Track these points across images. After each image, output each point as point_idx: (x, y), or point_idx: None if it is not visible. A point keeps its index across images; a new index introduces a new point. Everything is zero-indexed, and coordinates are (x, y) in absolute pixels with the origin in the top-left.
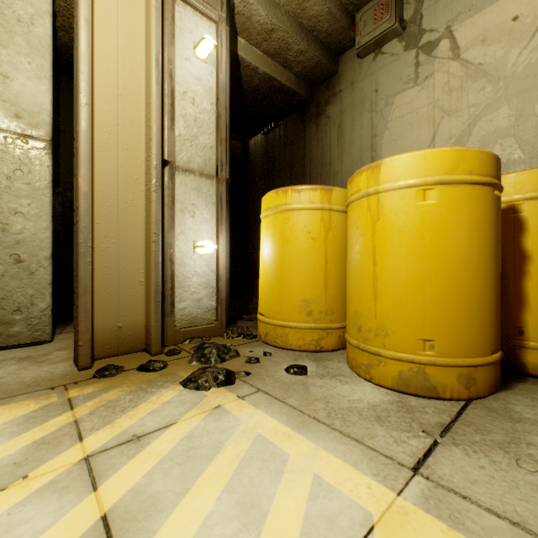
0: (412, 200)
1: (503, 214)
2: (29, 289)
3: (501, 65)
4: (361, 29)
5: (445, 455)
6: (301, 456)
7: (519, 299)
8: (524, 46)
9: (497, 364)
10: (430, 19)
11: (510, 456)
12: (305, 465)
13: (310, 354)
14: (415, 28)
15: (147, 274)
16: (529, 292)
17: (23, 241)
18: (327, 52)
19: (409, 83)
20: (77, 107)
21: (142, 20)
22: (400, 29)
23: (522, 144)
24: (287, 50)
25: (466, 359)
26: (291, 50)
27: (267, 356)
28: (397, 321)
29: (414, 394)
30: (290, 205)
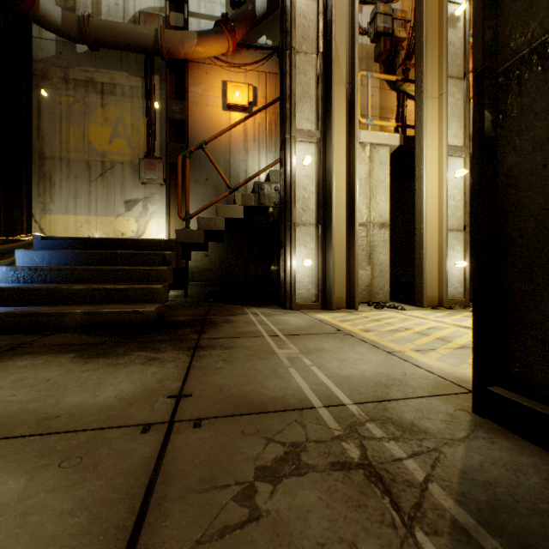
0: None
1: None
2: (383, 282)
3: None
4: None
5: None
6: None
7: None
8: None
9: None
10: None
11: None
12: None
13: None
14: None
15: (439, 276)
16: None
17: (382, 264)
18: None
19: None
20: (421, 219)
21: (436, 175)
22: None
23: None
24: None
25: None
26: None
27: None
28: None
29: None
30: None
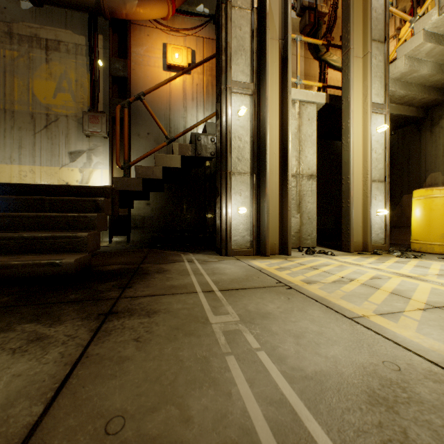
0: None
1: None
2: (311, 228)
3: None
4: None
5: None
6: None
7: None
8: None
9: None
10: None
11: None
12: None
13: None
14: None
15: (364, 223)
16: None
17: (310, 212)
18: (441, 91)
19: None
20: (348, 170)
21: (360, 130)
22: None
23: None
24: (412, 100)
25: None
26: (415, 99)
27: (423, 255)
28: None
29: None
30: (434, 195)
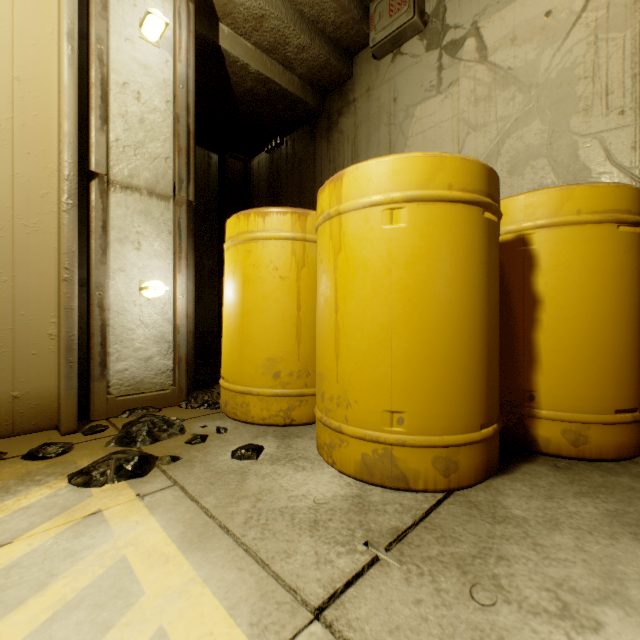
0: (377, 223)
1: (511, 247)
2: None
3: (533, 71)
4: (375, 22)
5: (377, 582)
6: (161, 594)
7: (529, 356)
8: (557, 47)
9: (489, 441)
10: (455, 13)
11: (467, 579)
12: (156, 611)
13: (280, 428)
14: (438, 23)
15: (59, 324)
16: (540, 347)
17: None
18: (337, 50)
19: (432, 91)
20: None
21: None
22: (421, 23)
23: (556, 166)
24: (285, 45)
25: (445, 436)
26: (290, 45)
27: (221, 432)
28: (360, 386)
29: (380, 485)
30: (253, 233)
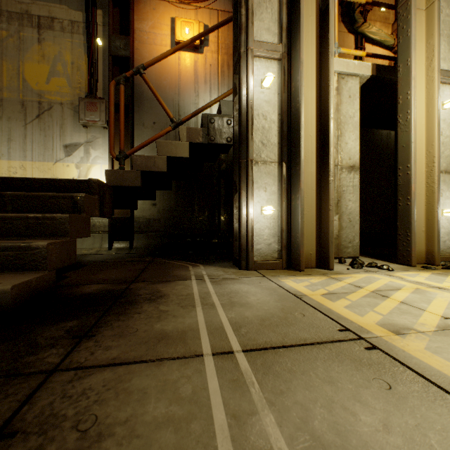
0: None
1: None
2: (352, 233)
3: None
4: None
5: None
6: None
7: None
8: None
9: None
10: None
11: None
12: None
13: None
14: None
15: (428, 227)
16: None
17: (351, 212)
18: None
19: None
20: (408, 156)
21: (423, 104)
22: None
23: None
24: None
25: None
26: None
27: None
28: None
29: None
30: None
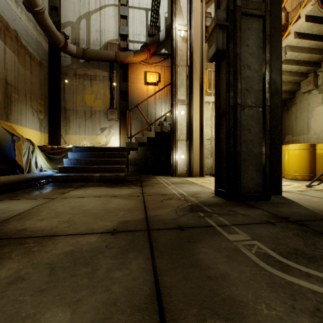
0: (293, 151)
1: (320, 151)
2: None
3: None
4: (302, 87)
5: (291, 181)
6: None
7: (322, 167)
8: None
9: (310, 176)
10: None
11: (300, 182)
12: None
13: None
14: (321, 87)
15: None
16: None
17: None
18: (290, 93)
19: (320, 104)
20: None
21: None
22: (316, 88)
23: None
24: None
25: (302, 174)
26: None
27: None
28: (291, 169)
29: (293, 180)
30: None
